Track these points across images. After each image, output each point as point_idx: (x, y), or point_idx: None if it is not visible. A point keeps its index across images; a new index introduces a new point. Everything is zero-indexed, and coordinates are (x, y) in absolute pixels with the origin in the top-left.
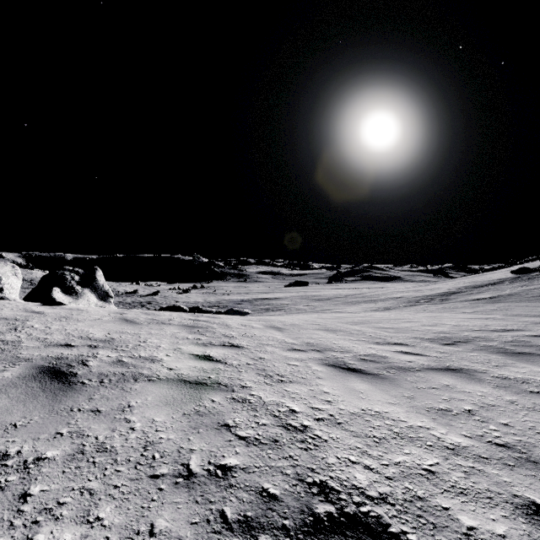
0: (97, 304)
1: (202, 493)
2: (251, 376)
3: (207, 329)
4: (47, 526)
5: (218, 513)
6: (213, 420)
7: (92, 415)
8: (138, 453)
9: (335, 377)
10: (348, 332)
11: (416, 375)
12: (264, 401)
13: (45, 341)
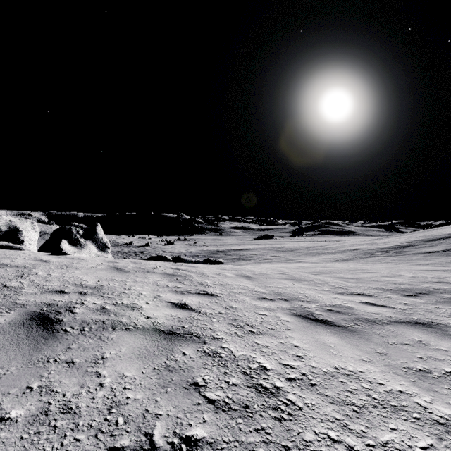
0: (97, 253)
1: None
2: (222, 326)
3: (185, 277)
4: None
5: None
6: (183, 377)
7: (65, 367)
8: (102, 416)
9: (304, 329)
10: (312, 282)
11: (385, 329)
12: (235, 355)
13: (43, 287)
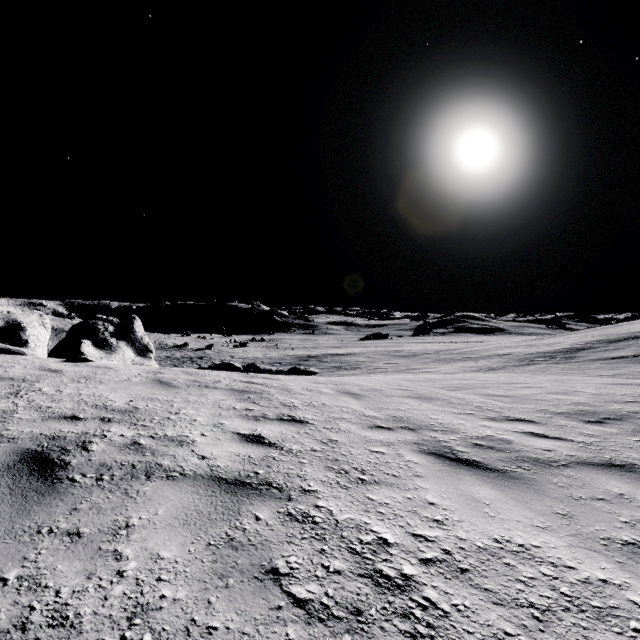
0: (134, 360)
1: None
2: (316, 472)
3: (261, 395)
4: None
5: None
6: (254, 559)
7: (66, 542)
8: (117, 633)
9: (441, 475)
10: (447, 402)
11: (564, 475)
12: (337, 519)
13: (46, 411)
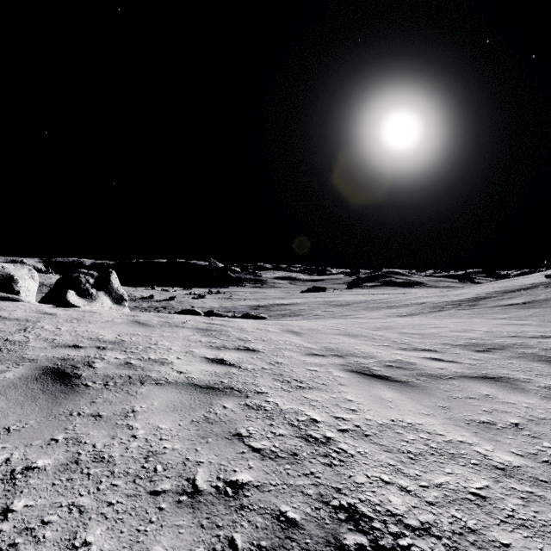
0: (111, 307)
1: (209, 515)
2: (266, 381)
3: (221, 332)
4: (26, 550)
5: (226, 541)
6: (224, 429)
7: (92, 420)
8: (139, 464)
9: (359, 384)
10: (370, 338)
11: (450, 384)
12: (281, 408)
13: (53, 342)
